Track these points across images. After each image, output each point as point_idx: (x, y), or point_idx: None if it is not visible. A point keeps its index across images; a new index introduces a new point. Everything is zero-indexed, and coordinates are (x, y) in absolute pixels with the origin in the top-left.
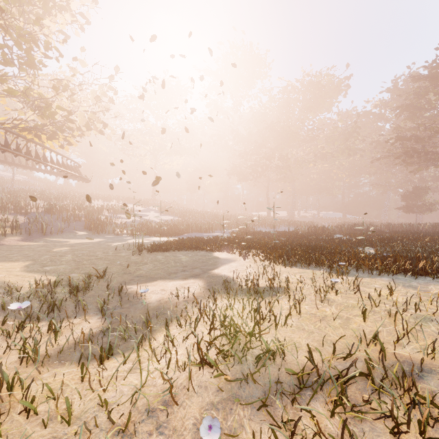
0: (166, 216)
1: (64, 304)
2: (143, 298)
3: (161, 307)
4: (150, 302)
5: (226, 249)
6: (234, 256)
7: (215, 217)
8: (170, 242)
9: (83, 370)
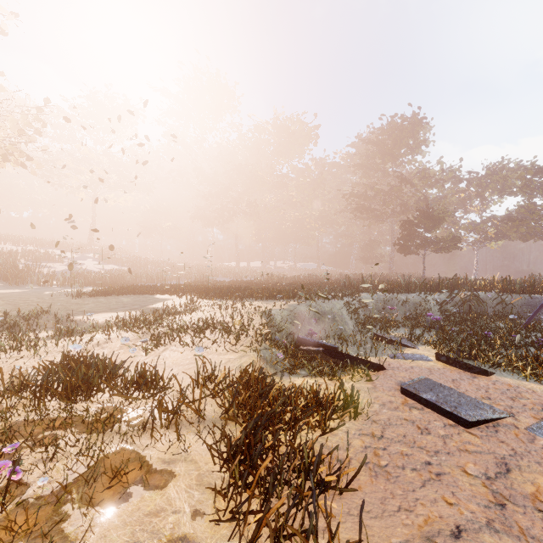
0: (109, 265)
1: (20, 327)
2: (88, 322)
3: (103, 325)
4: (94, 324)
5: (168, 292)
6: (173, 297)
7: (172, 267)
8: (113, 289)
9: (60, 336)
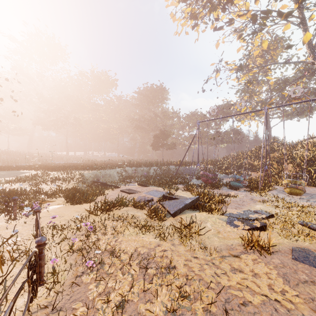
0: None
1: None
2: None
3: None
4: None
5: (28, 169)
6: (32, 171)
7: (20, 155)
8: None
9: None
